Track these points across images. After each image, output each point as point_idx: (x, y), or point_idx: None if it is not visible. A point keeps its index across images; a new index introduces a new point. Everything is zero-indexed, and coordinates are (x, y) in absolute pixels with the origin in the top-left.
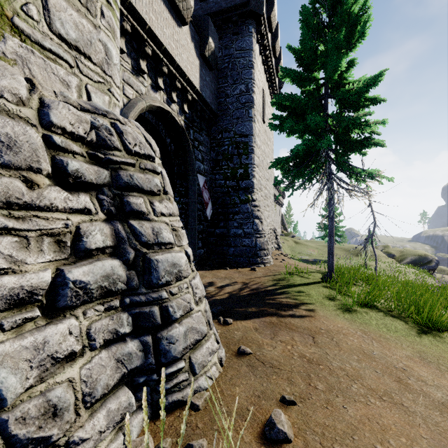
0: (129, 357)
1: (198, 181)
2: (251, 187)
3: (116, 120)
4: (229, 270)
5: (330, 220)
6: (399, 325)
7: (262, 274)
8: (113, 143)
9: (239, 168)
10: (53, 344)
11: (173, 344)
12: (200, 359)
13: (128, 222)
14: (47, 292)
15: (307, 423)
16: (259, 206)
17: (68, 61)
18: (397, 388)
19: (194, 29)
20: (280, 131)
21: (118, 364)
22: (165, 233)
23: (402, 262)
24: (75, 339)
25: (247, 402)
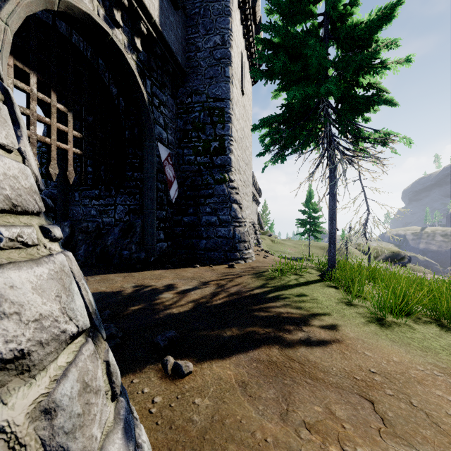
0: None
1: (159, 152)
2: (228, 165)
3: None
4: (199, 268)
5: (331, 199)
6: None
7: (244, 272)
8: None
9: (212, 140)
10: None
11: None
12: None
13: None
14: None
15: None
16: (238, 188)
17: None
18: None
19: None
20: (267, 80)
21: None
22: None
23: (377, 259)
24: None
25: None
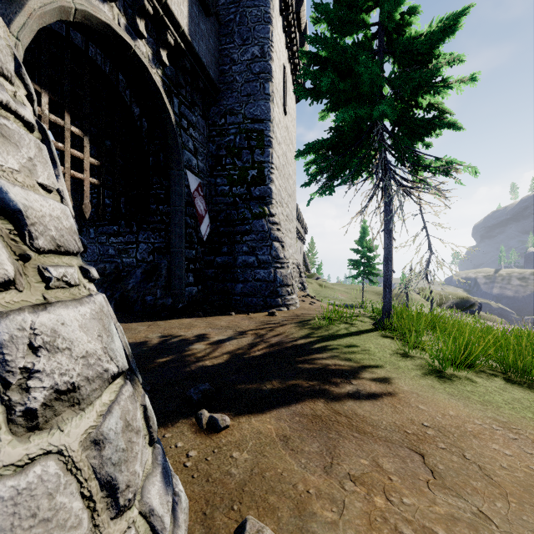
0: None
1: (188, 182)
2: (268, 197)
3: None
4: (234, 316)
5: (386, 237)
6: None
7: (286, 321)
8: None
9: (250, 168)
10: None
11: None
12: None
13: None
14: None
15: None
16: (279, 223)
17: None
18: None
19: None
20: (313, 100)
21: None
22: None
23: (443, 306)
24: None
25: None
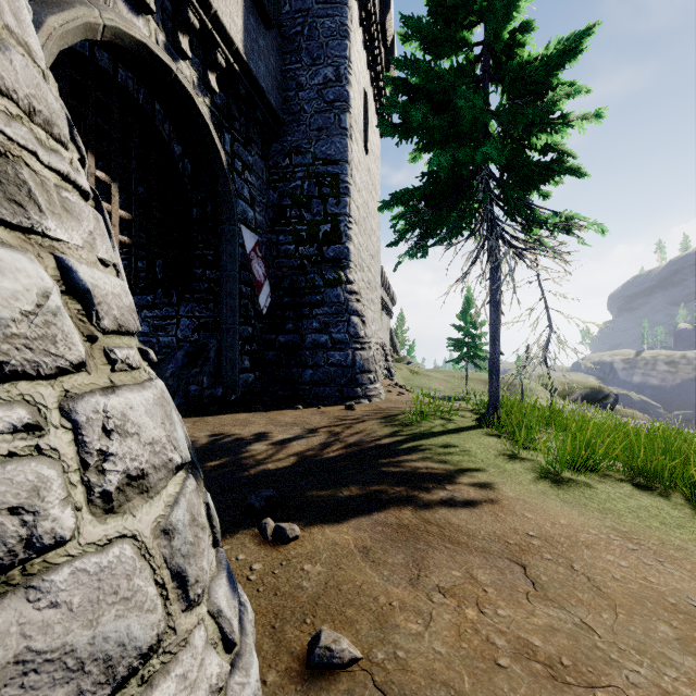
0: None
1: (242, 240)
2: (345, 259)
3: None
4: (302, 410)
5: (493, 310)
6: (672, 510)
7: (368, 416)
8: None
9: (322, 222)
10: None
11: None
12: None
13: None
14: None
15: None
16: (359, 293)
17: None
18: None
19: None
20: (401, 138)
21: None
22: None
23: (569, 398)
24: None
25: None
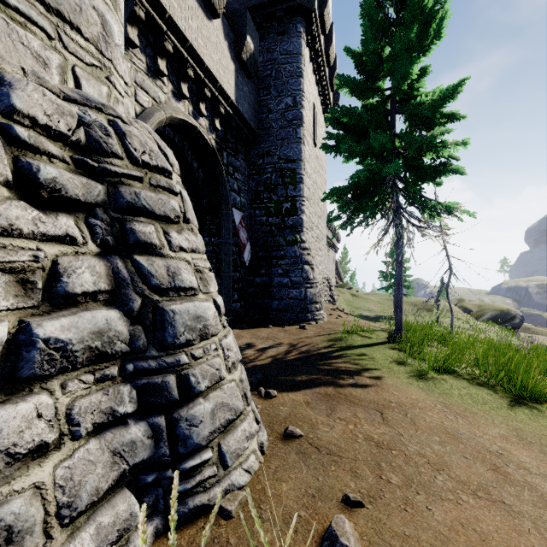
0: (132, 447)
1: (233, 217)
2: (300, 226)
3: (116, 117)
4: (272, 329)
5: (397, 266)
6: (487, 396)
7: (314, 333)
8: (110, 147)
9: (284, 201)
10: (9, 434)
11: (196, 427)
12: (233, 446)
13: (132, 258)
14: (4, 355)
15: (380, 533)
16: (309, 248)
17: (45, 29)
18: (495, 479)
19: (228, 25)
20: (336, 154)
21: (115, 458)
22: (185, 274)
23: (481, 318)
24: (48, 425)
25: (297, 504)
